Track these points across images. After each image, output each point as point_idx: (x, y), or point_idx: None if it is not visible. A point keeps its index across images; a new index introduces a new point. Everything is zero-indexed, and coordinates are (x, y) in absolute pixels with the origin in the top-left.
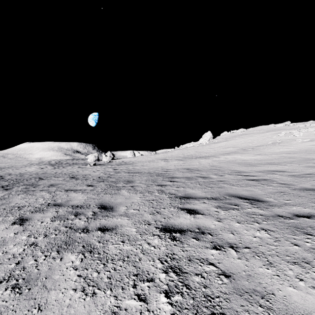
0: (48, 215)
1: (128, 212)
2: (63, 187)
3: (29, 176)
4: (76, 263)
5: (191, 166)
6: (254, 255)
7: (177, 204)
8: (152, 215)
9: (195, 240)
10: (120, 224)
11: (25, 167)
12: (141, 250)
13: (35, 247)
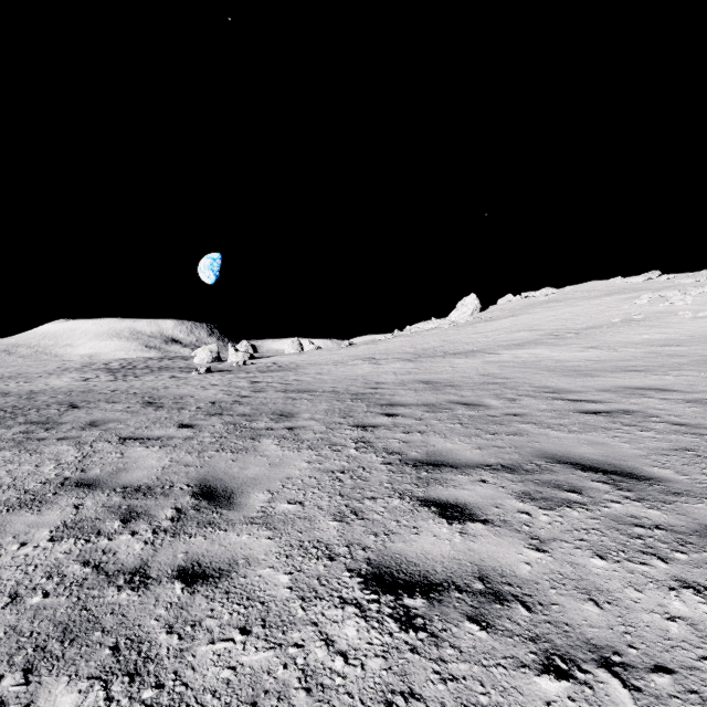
0: (51, 518)
1: (273, 511)
2: (119, 429)
3: (48, 399)
4: None
5: (434, 376)
6: None
7: (409, 485)
8: (341, 524)
9: (477, 628)
10: (246, 556)
11: (49, 376)
12: (303, 673)
13: None
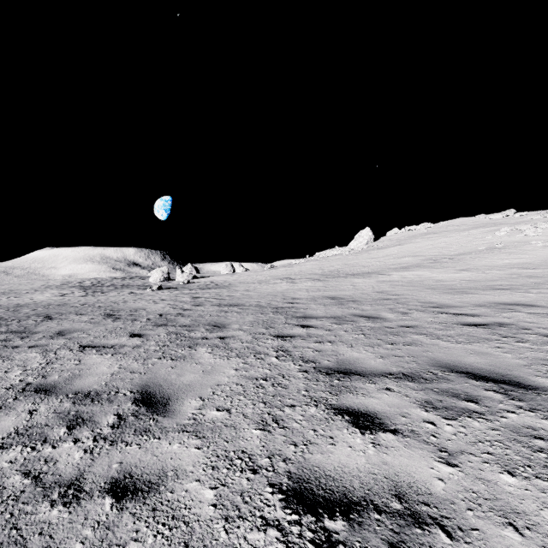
0: (6, 424)
1: (203, 418)
2: (81, 338)
3: (29, 311)
4: None
5: (339, 292)
6: None
7: (323, 393)
8: (263, 433)
9: None
10: (175, 468)
11: (35, 292)
12: None
13: None
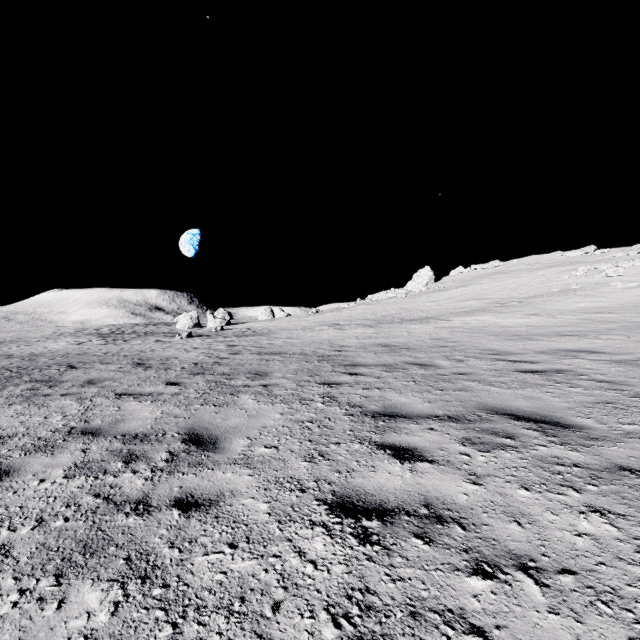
0: (63, 460)
1: (252, 453)
2: (114, 386)
3: (48, 361)
4: (97, 618)
5: (392, 340)
6: (592, 598)
7: (368, 433)
8: (310, 464)
9: (421, 543)
10: (231, 489)
11: (47, 340)
12: (280, 576)
13: (1, 561)
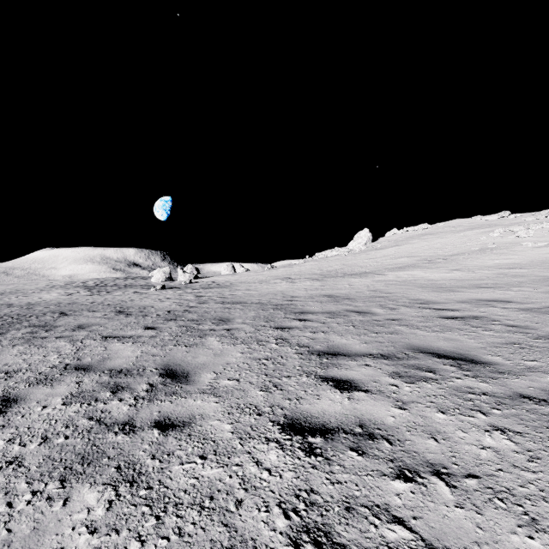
0: (61, 390)
1: (218, 385)
2: (100, 330)
3: (43, 309)
4: (95, 512)
5: (335, 291)
6: (491, 496)
7: (314, 368)
8: (266, 393)
9: (355, 455)
10: (201, 413)
11: (41, 291)
12: (242, 480)
13: (16, 470)
